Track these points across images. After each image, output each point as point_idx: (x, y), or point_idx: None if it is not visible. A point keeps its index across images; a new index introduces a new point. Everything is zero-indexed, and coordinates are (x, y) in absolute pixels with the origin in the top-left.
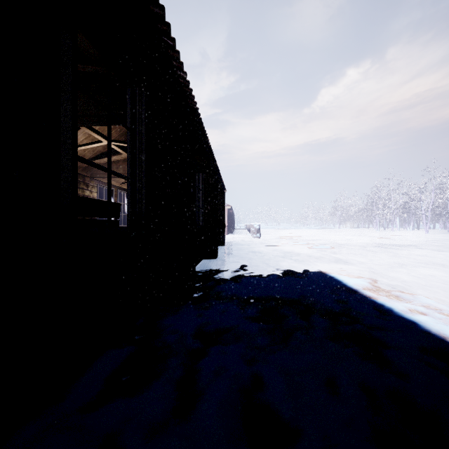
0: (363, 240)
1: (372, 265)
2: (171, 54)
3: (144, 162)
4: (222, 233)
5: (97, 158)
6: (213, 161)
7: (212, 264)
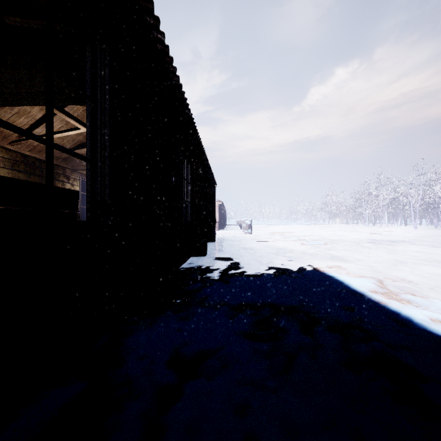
0: (354, 235)
1: (370, 263)
2: (143, 5)
3: (107, 139)
4: (213, 229)
5: (78, 149)
6: (202, 151)
7: (201, 262)
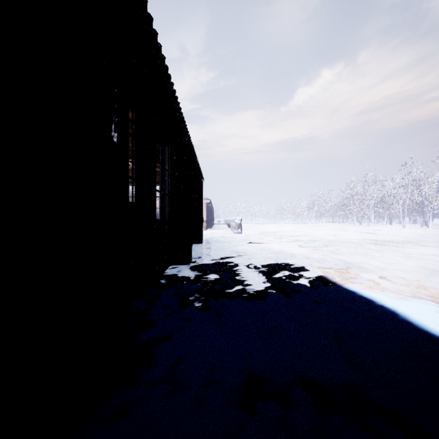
0: (349, 235)
1: (396, 272)
2: None
3: None
4: (199, 229)
5: None
6: (185, 131)
7: (182, 274)
